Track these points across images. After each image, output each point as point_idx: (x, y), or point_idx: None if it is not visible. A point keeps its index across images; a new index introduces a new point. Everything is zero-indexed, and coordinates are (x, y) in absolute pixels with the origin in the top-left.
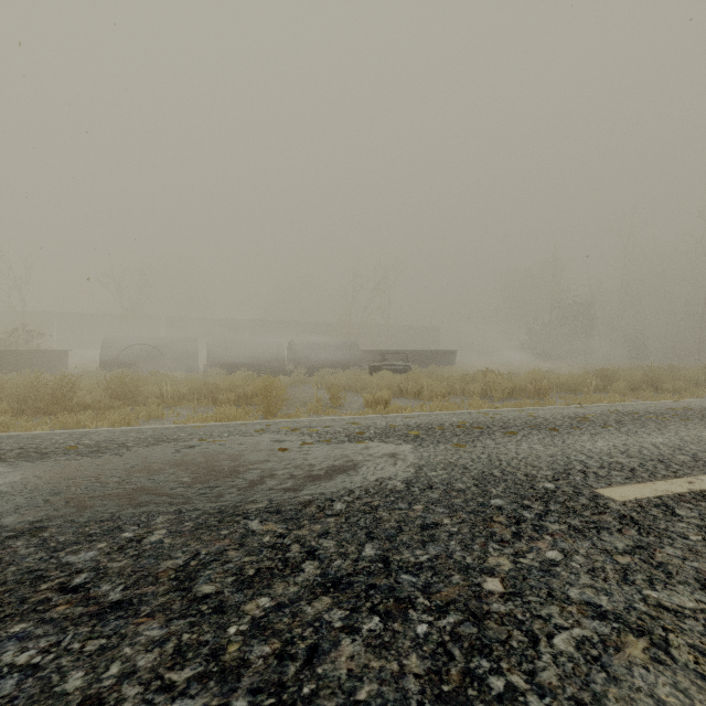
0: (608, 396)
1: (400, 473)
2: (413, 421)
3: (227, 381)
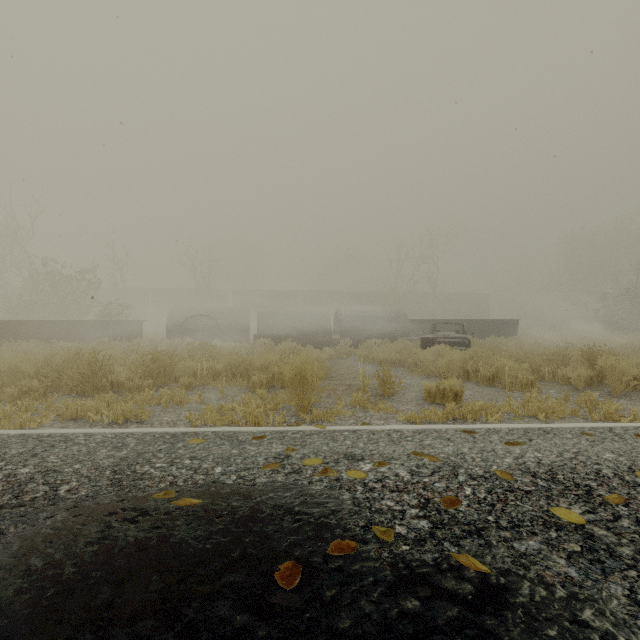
0: None
1: None
2: (530, 457)
3: (263, 358)
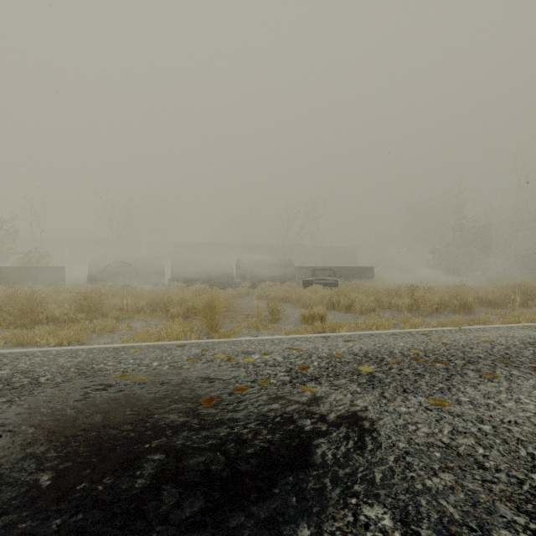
0: None
1: (380, 479)
2: (357, 347)
3: (179, 295)
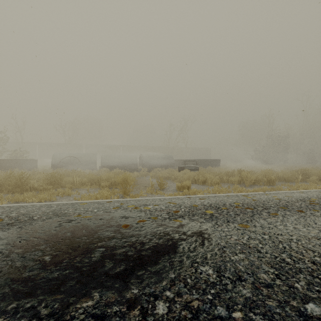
0: (311, 185)
1: (209, 256)
2: (206, 202)
3: (106, 175)
